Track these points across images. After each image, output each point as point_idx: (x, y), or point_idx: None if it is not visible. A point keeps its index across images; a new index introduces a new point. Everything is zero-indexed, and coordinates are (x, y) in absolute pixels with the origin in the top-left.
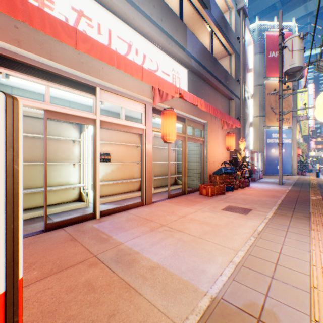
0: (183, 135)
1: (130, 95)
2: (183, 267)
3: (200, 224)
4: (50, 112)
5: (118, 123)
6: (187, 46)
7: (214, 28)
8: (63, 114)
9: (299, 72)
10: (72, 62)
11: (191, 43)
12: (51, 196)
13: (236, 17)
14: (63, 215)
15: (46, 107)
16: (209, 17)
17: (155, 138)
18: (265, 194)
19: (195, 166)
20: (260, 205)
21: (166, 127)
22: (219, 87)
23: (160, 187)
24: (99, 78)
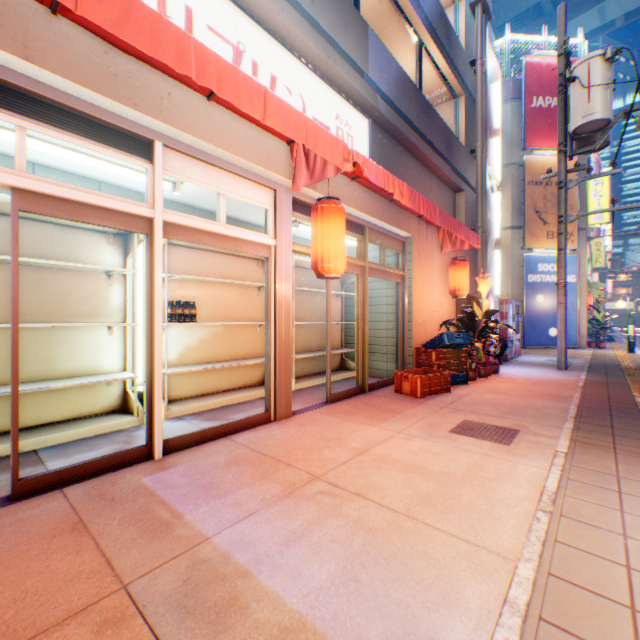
0: (360, 262)
1: (240, 166)
2: (375, 627)
3: (406, 473)
4: (28, 195)
5: (210, 230)
6: (369, 66)
7: (424, 36)
8: (64, 203)
9: (600, 133)
10: (88, 71)
11: (376, 62)
12: (51, 403)
13: (469, 20)
14: (76, 451)
15: (14, 182)
16: (414, 10)
17: (299, 269)
18: (537, 390)
19: (384, 330)
20: (535, 419)
21: (322, 241)
22: (436, 162)
23: (310, 376)
24: (159, 118)
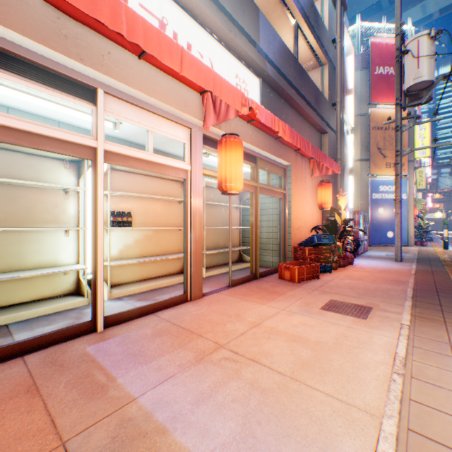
0: (253, 183)
1: (164, 109)
2: None
3: (289, 342)
4: None
5: (141, 158)
6: (260, 39)
7: (299, 20)
8: (25, 134)
9: (426, 91)
10: (43, 32)
11: (265, 36)
12: (21, 288)
13: (331, 10)
14: (38, 325)
15: None
16: (292, 0)
17: (209, 188)
18: (382, 277)
19: (270, 233)
20: (383, 299)
21: (226, 166)
22: (308, 111)
23: (217, 267)
24: (101, 71)
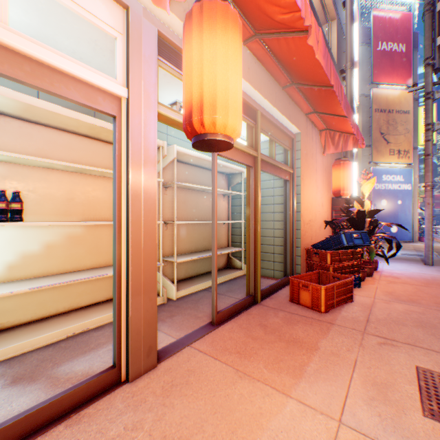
0: (251, 150)
1: None
2: None
3: None
4: None
5: None
6: None
7: None
8: None
9: None
10: None
11: None
12: None
13: None
14: None
15: None
16: None
17: (184, 165)
18: None
19: (271, 229)
20: None
21: (201, 71)
22: None
23: (195, 278)
24: None
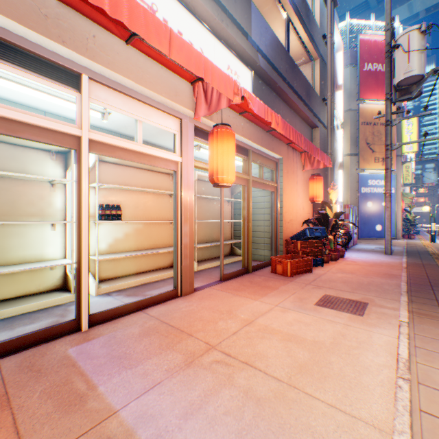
0: (245, 176)
1: (153, 99)
2: None
3: (285, 342)
4: None
5: (129, 148)
6: (252, 31)
7: (291, 14)
8: (1, 120)
9: (416, 86)
10: (21, 9)
11: (257, 28)
12: (4, 284)
13: (322, 6)
14: (19, 324)
15: None
16: None
17: (200, 182)
18: (374, 270)
19: (262, 226)
20: (377, 294)
21: (217, 158)
22: (299, 105)
23: (208, 260)
24: (85, 55)
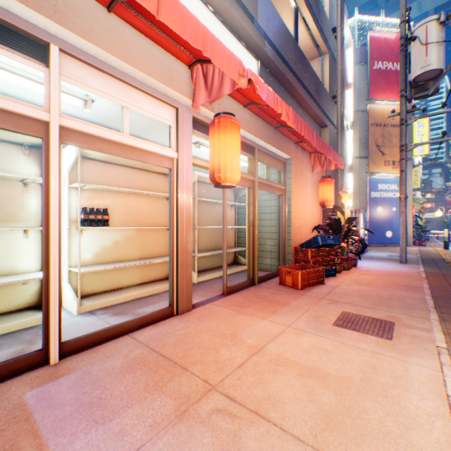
0: (251, 176)
1: (143, 82)
2: None
3: (304, 379)
4: None
5: (113, 139)
6: (258, 15)
7: (300, 2)
8: None
9: (432, 82)
10: None
11: (264, 12)
12: None
13: None
14: None
15: None
16: None
17: (201, 184)
18: (392, 281)
19: (268, 233)
20: (403, 310)
21: (219, 152)
22: (308, 101)
23: (210, 270)
24: (52, 18)
